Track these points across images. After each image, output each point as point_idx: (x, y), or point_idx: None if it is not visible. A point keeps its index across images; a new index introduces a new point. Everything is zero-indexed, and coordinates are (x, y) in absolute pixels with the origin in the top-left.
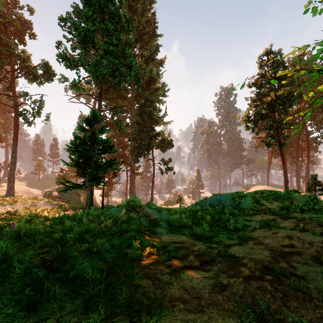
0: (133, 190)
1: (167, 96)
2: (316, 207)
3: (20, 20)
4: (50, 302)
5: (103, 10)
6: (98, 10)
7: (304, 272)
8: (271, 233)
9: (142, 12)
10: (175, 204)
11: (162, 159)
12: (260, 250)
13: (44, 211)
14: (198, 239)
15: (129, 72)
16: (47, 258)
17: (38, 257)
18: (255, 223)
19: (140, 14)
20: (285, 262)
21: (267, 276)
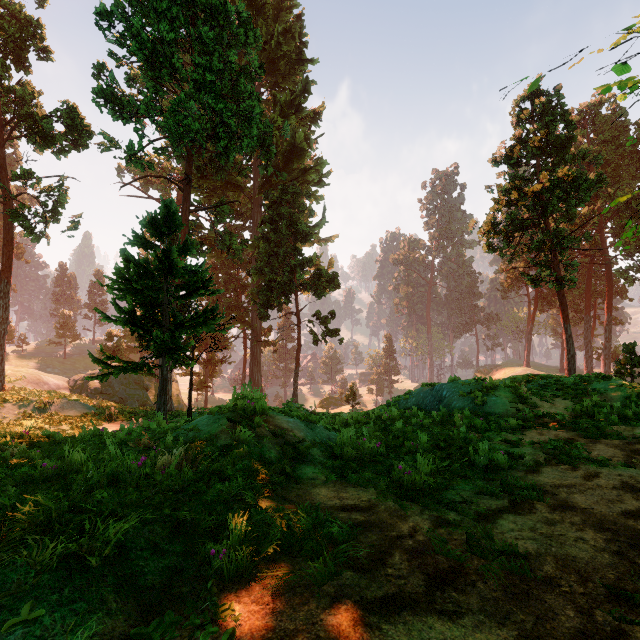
0: (258, 377)
1: (327, 184)
2: None
3: (17, 18)
4: None
5: None
6: None
7: None
8: (581, 478)
9: (276, 13)
10: (342, 404)
11: (316, 313)
12: (575, 529)
13: (64, 421)
14: (408, 499)
15: (247, 130)
16: None
17: None
18: (532, 449)
19: (271, 17)
20: None
21: (637, 631)
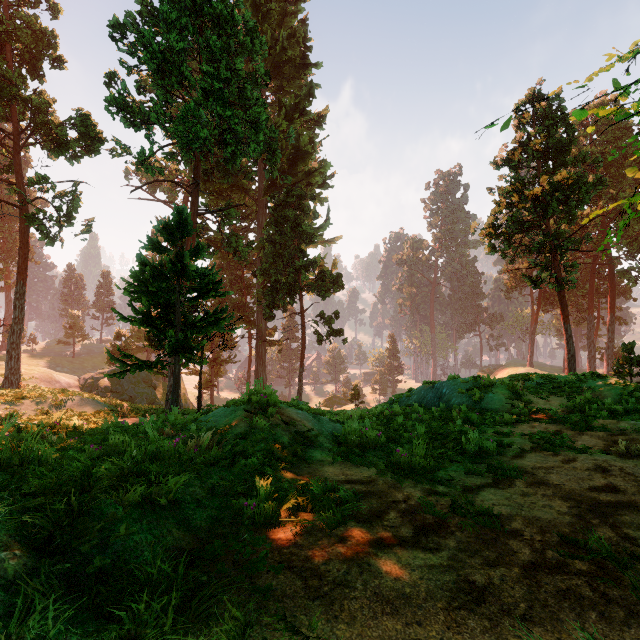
0: (263, 376)
1: (331, 186)
2: None
3: (33, 29)
4: None
5: (201, 9)
6: (191, 9)
7: None
8: (560, 462)
9: (280, 19)
10: (346, 403)
11: (320, 313)
12: (545, 499)
13: (80, 417)
14: (404, 475)
15: (254, 136)
16: (39, 524)
17: (17, 520)
18: (521, 439)
19: (276, 23)
20: (608, 526)
21: (577, 563)
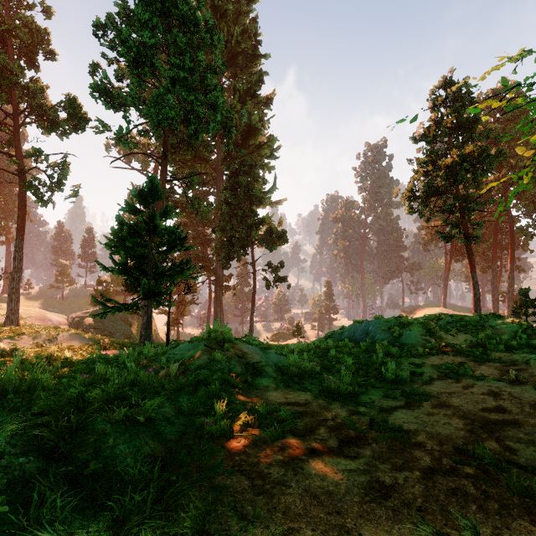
0: (221, 315)
1: (277, 157)
2: (533, 343)
3: (29, 28)
4: (43, 526)
5: (169, 11)
6: (161, 11)
7: (532, 460)
8: (461, 388)
9: (235, 17)
10: (290, 338)
11: (268, 263)
12: (446, 418)
13: (69, 349)
14: (333, 399)
15: (213, 116)
16: (46, 436)
17: (29, 433)
18: (431, 369)
19: (232, 21)
20: (494, 439)
21: (465, 468)
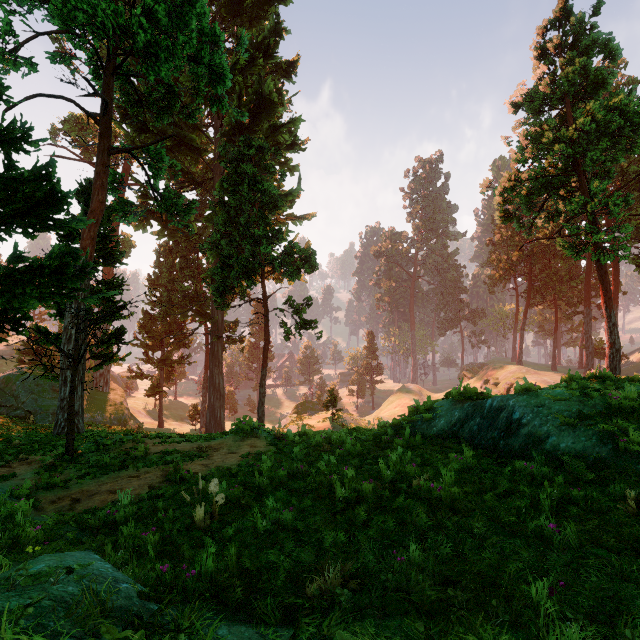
0: (219, 380)
1: (303, 149)
2: None
3: None
4: None
5: None
6: None
7: None
8: None
9: None
10: (321, 409)
11: (288, 300)
12: None
13: None
14: None
15: (183, 25)
16: None
17: None
18: None
19: None
20: None
21: None
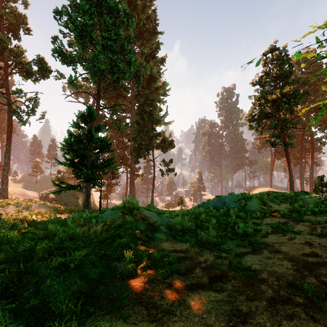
0: (133, 192)
1: (168, 95)
2: None
3: (14, 14)
4: None
5: (101, 4)
6: (96, 4)
7: None
8: (287, 239)
9: (142, 9)
10: (176, 206)
11: (163, 160)
12: (279, 260)
13: (38, 214)
14: (204, 247)
15: (128, 69)
16: (1, 280)
17: None
18: (266, 227)
19: (140, 11)
20: (313, 276)
21: (297, 298)
